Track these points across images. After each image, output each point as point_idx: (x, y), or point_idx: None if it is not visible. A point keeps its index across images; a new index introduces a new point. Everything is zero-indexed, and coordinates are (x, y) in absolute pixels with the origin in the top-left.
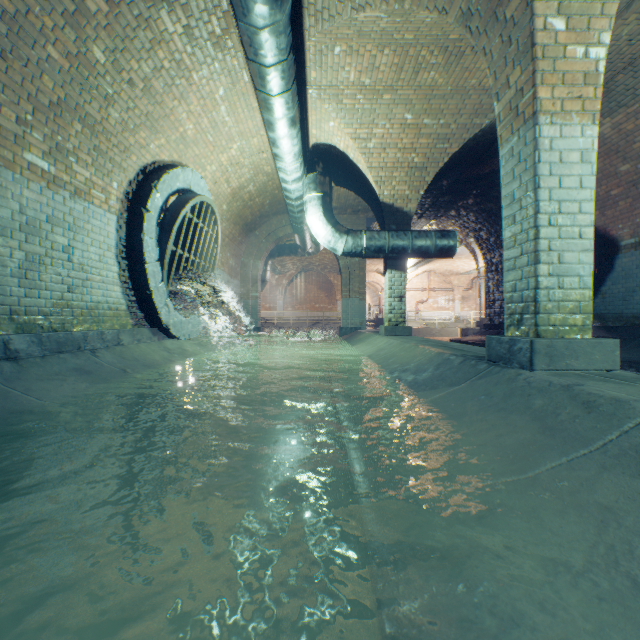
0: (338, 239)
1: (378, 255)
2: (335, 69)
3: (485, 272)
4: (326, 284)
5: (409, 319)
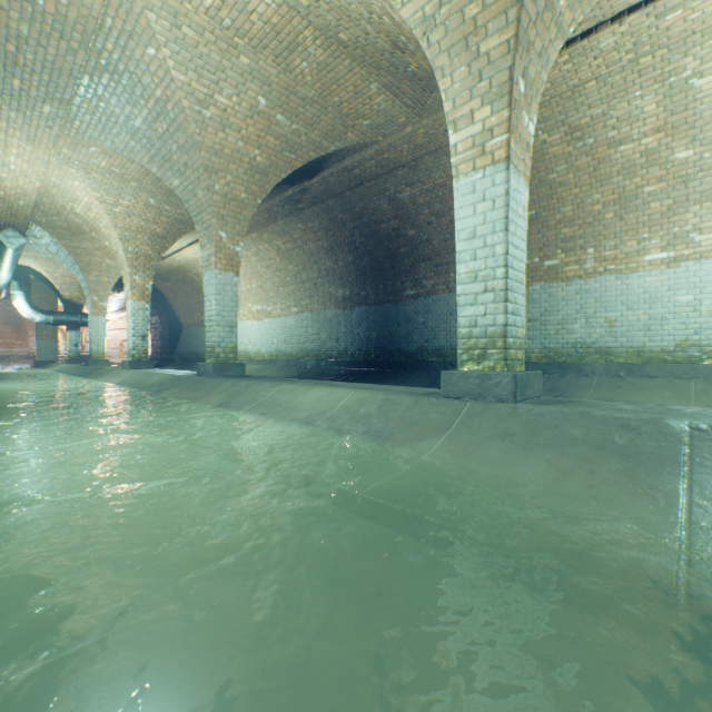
0: (37, 316)
1: (63, 324)
2: (36, 254)
3: (151, 328)
4: (15, 319)
5: (115, 355)
